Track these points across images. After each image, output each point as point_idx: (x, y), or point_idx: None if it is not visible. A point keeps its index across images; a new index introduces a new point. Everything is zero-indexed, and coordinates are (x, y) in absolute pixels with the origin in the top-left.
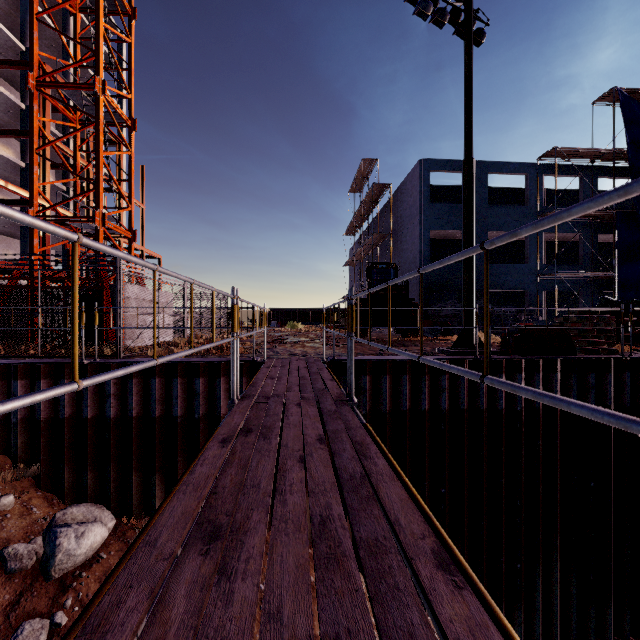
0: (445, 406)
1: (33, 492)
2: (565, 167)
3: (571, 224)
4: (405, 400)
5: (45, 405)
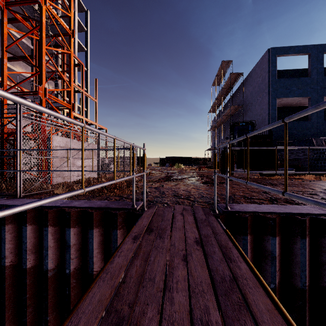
0: None
1: None
2: None
3: None
4: None
5: None
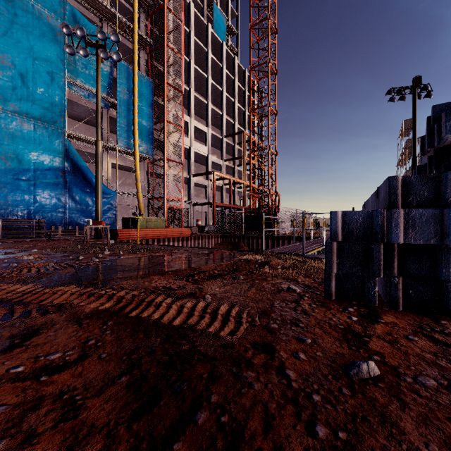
0: None
1: None
2: None
3: None
4: None
5: (265, 246)
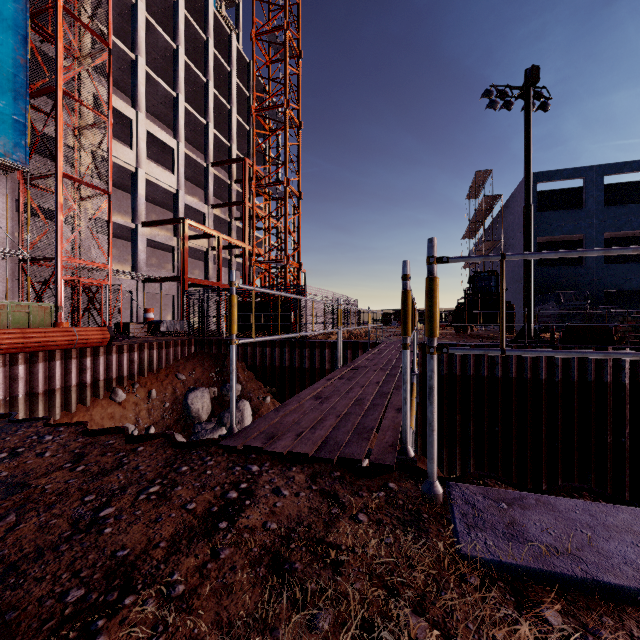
0: (498, 374)
1: (274, 400)
2: None
3: None
4: (469, 369)
5: (277, 360)
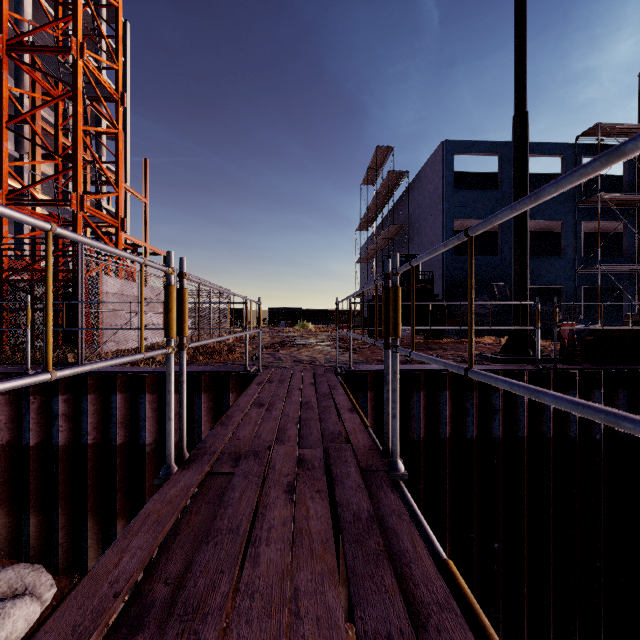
0: (499, 433)
1: None
2: (607, 147)
3: (614, 211)
4: (445, 424)
5: None
